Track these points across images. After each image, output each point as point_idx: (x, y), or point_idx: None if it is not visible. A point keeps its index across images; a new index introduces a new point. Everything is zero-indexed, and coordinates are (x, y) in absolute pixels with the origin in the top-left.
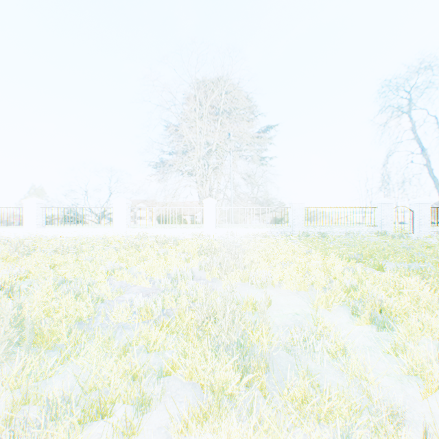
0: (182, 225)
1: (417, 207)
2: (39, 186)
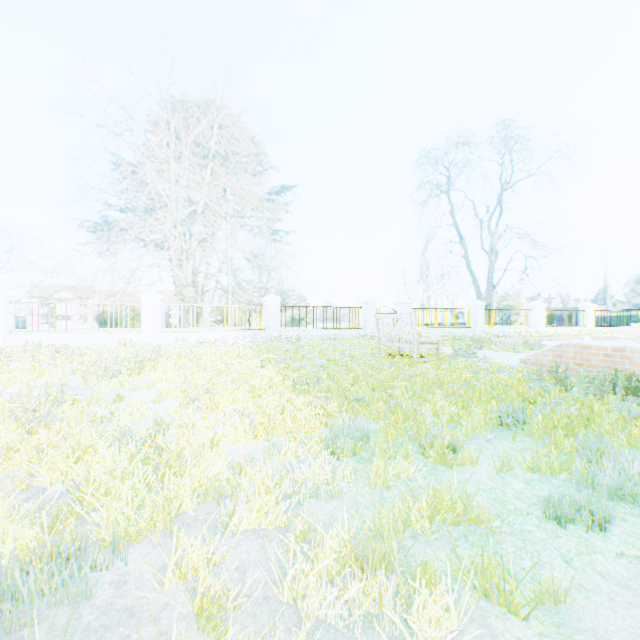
0: (109, 329)
1: (400, 308)
2: None
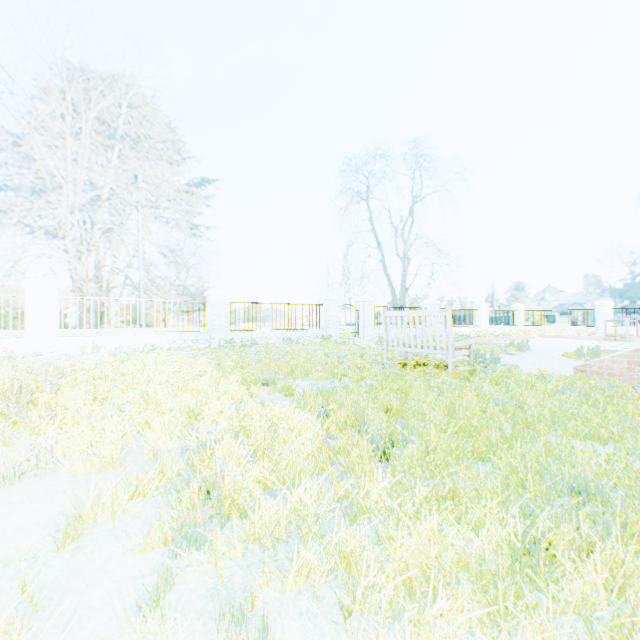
0: None
1: (362, 306)
2: None
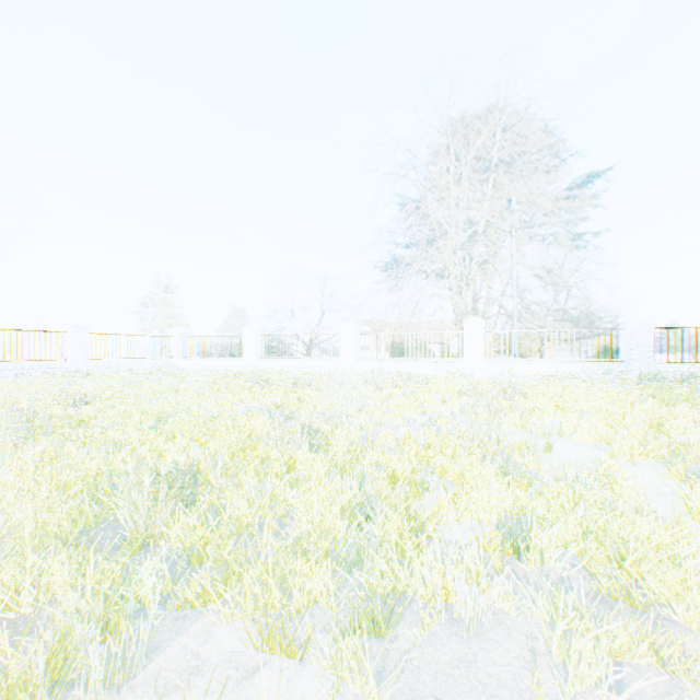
0: (431, 358)
1: None
2: (245, 309)
